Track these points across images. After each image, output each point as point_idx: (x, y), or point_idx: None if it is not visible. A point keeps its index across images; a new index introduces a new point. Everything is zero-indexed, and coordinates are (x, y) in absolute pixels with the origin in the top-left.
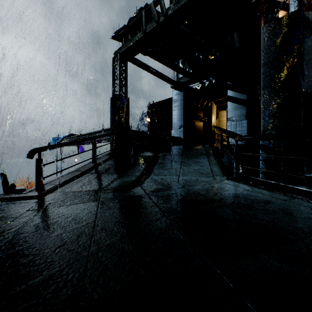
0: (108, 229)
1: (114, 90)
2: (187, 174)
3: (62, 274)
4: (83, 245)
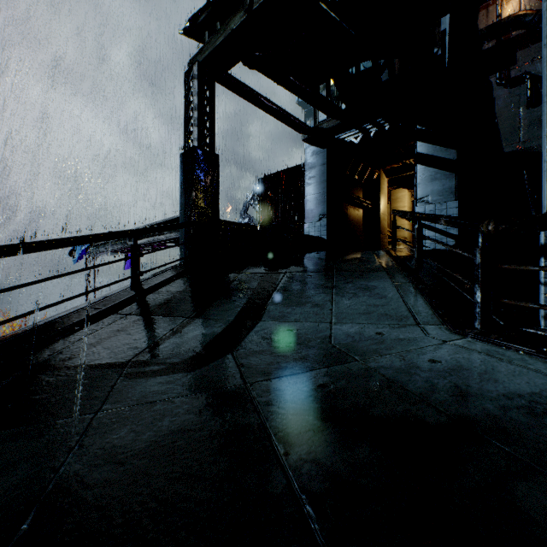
0: None
1: (188, 139)
2: (351, 319)
3: None
4: None
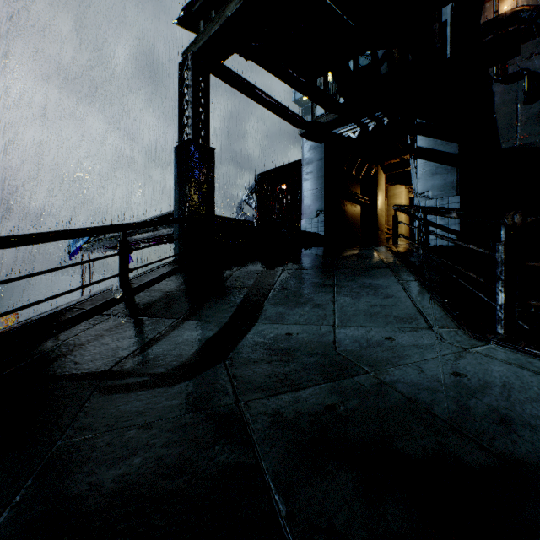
0: None
1: (182, 131)
2: (356, 321)
3: None
4: None
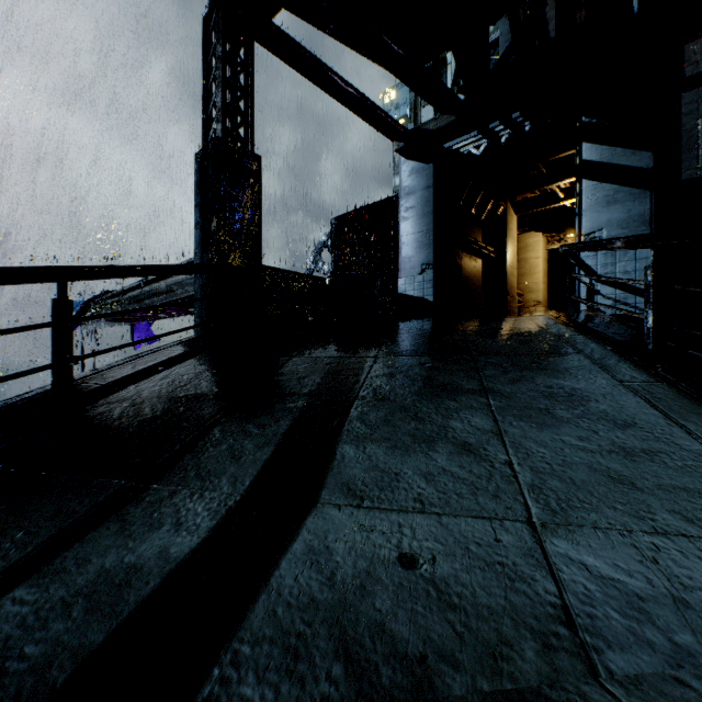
0: None
1: (207, 128)
2: (590, 508)
3: None
4: None
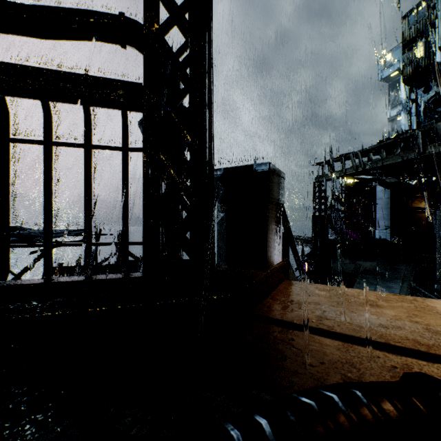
0: None
1: (315, 209)
2: None
3: None
4: None
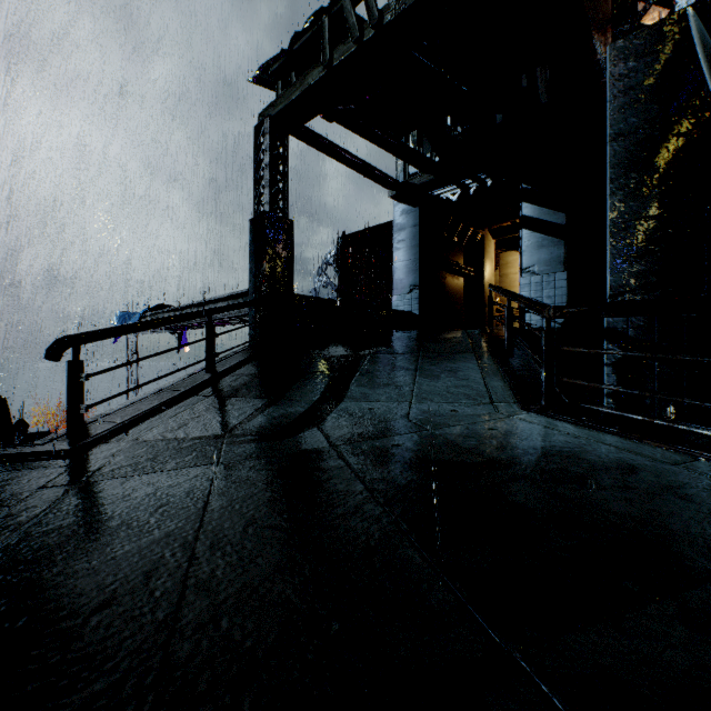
0: (234, 541)
1: (258, 202)
2: (431, 399)
3: (99, 674)
4: (165, 586)
